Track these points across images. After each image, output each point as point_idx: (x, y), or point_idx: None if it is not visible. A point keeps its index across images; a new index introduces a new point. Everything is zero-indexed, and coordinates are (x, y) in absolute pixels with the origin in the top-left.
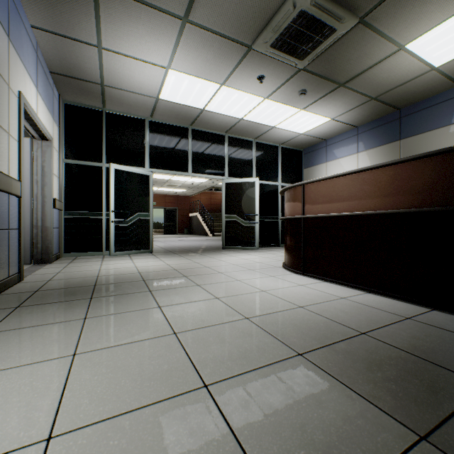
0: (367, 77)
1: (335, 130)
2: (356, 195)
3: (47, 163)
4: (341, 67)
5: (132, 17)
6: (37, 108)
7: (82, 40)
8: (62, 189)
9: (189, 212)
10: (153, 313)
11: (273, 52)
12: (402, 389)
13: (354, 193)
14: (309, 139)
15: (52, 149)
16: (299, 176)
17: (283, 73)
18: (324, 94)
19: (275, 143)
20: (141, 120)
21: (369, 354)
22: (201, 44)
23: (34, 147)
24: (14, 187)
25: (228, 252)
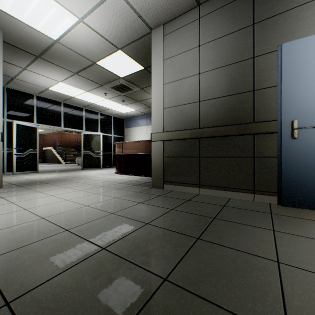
0: (147, 101)
1: (138, 114)
2: (137, 148)
3: None
4: (137, 97)
5: (50, 67)
6: None
7: (16, 64)
8: None
9: (43, 146)
10: (78, 183)
11: (111, 89)
12: (136, 183)
13: (137, 147)
14: (127, 115)
15: None
16: (123, 132)
17: (115, 94)
18: (132, 102)
19: (110, 114)
20: (31, 94)
21: (133, 182)
22: (81, 80)
23: None
24: None
25: (86, 170)
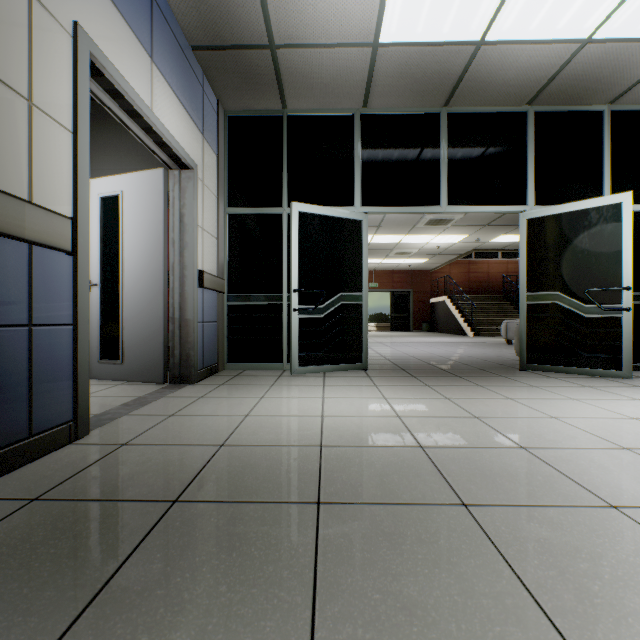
0: None
1: None
2: None
3: (188, 209)
4: None
5: None
6: (153, 96)
7: None
8: (224, 257)
9: (431, 296)
10: None
11: None
12: None
13: None
14: None
15: (196, 184)
16: None
17: None
18: None
19: None
20: (346, 117)
21: None
22: None
23: (170, 183)
24: (35, 226)
25: (544, 381)
